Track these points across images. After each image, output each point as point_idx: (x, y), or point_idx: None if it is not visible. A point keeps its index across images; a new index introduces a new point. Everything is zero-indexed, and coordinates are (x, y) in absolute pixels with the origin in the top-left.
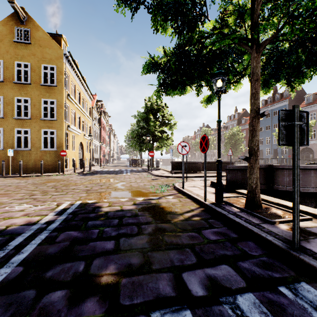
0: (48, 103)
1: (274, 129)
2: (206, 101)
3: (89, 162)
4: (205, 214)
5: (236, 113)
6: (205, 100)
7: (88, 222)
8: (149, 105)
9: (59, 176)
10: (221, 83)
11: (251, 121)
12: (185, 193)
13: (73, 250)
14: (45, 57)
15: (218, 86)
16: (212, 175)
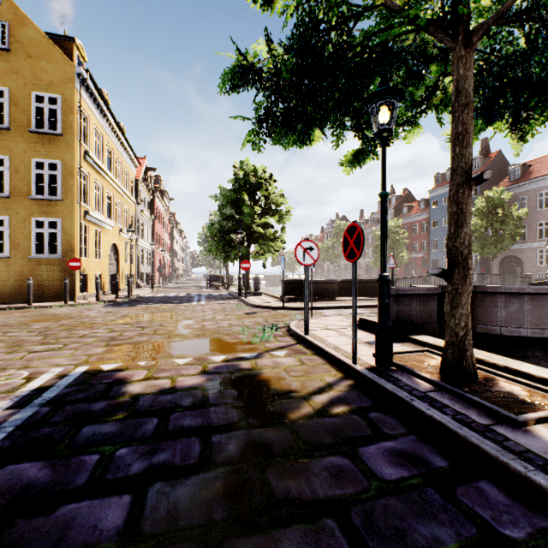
0: (46, 168)
1: None
2: (350, 162)
3: (129, 280)
4: (359, 397)
5: (392, 196)
6: (349, 160)
7: (83, 429)
8: (242, 176)
9: (64, 308)
10: (388, 114)
11: (455, 192)
12: (312, 344)
13: None
14: (40, 78)
15: (383, 120)
16: (358, 305)
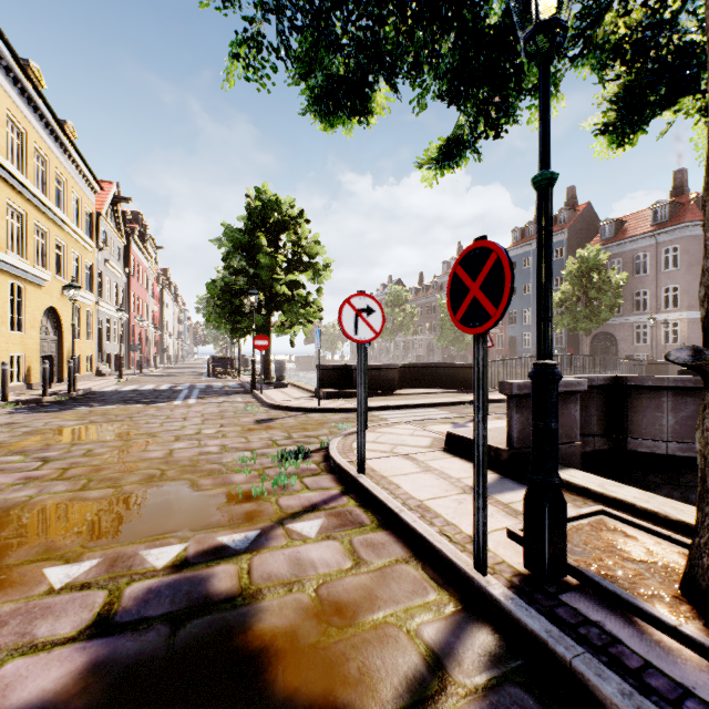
0: None
1: None
2: (435, 162)
3: (70, 366)
4: None
5: None
6: (434, 157)
7: None
8: (258, 210)
9: None
10: None
11: None
12: (373, 497)
13: None
14: None
15: None
16: (431, 402)
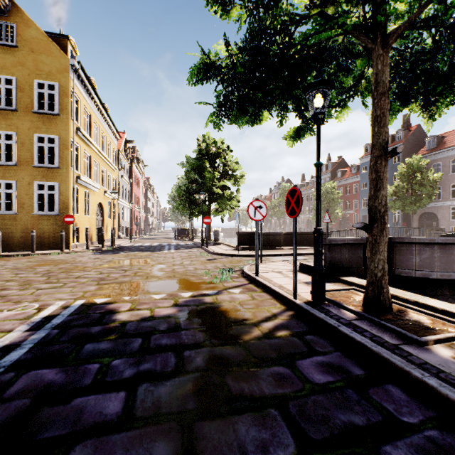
0: (46, 141)
1: None
2: (292, 137)
3: (112, 233)
4: (298, 324)
5: (328, 163)
6: (292, 135)
7: (85, 346)
8: (204, 147)
9: (61, 255)
10: (321, 100)
11: (375, 163)
12: (261, 283)
13: (31, 422)
14: (41, 68)
15: (317, 105)
16: (299, 253)
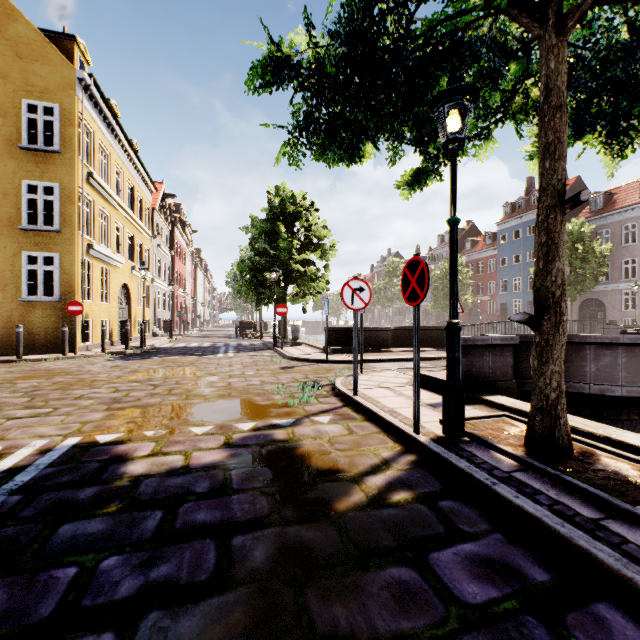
0: (40, 192)
1: (528, 262)
2: (408, 184)
3: (142, 328)
4: (425, 479)
5: None
6: (408, 182)
7: (60, 528)
8: (278, 203)
9: (62, 362)
10: (458, 120)
11: (545, 217)
12: (362, 406)
13: None
14: (33, 83)
15: (453, 127)
16: None
